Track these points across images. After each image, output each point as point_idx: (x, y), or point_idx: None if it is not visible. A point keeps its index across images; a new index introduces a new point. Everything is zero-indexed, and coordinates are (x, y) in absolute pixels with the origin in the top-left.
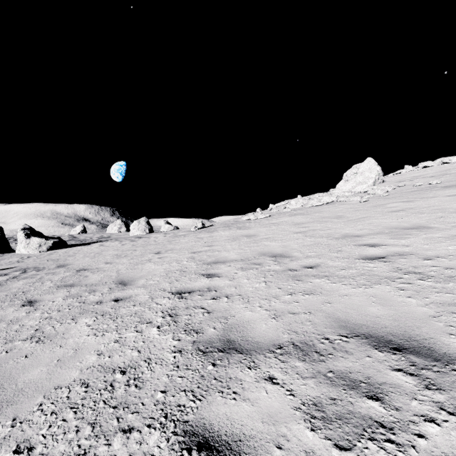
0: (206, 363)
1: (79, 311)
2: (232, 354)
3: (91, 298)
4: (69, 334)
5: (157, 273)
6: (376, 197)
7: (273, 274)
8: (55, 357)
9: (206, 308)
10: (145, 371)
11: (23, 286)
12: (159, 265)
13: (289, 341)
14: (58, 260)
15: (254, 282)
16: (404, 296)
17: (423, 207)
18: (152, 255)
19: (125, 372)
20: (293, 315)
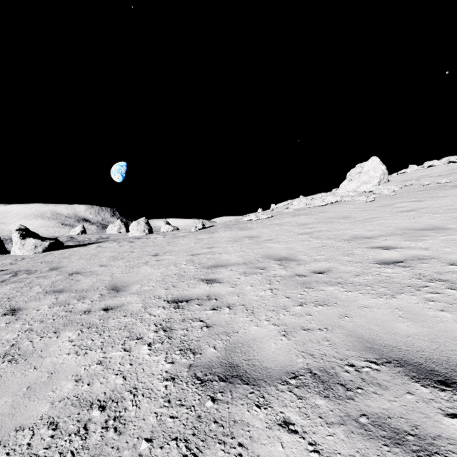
0: (205, 397)
1: (64, 321)
2: (236, 385)
3: (79, 306)
4: (47, 352)
5: (153, 277)
6: (382, 196)
7: (280, 280)
8: (25, 383)
9: (205, 321)
10: (129, 407)
11: (9, 291)
12: (156, 268)
13: (305, 368)
14: (52, 262)
15: (259, 289)
16: (436, 309)
17: (435, 207)
18: (150, 257)
19: (104, 408)
20: (306, 332)
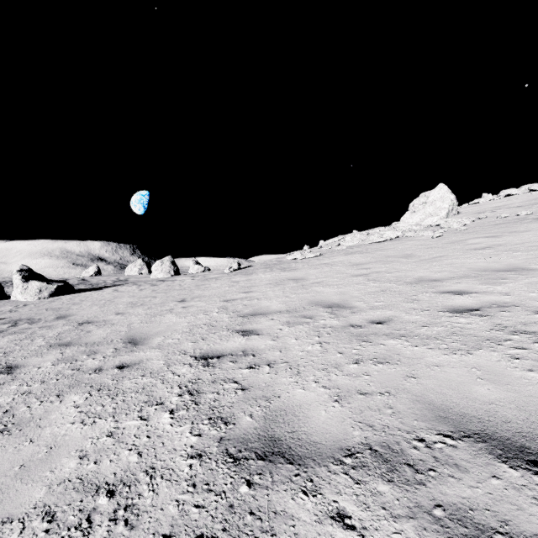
0: (238, 480)
1: (69, 382)
2: (278, 464)
3: (89, 363)
4: (47, 420)
5: (179, 328)
6: (452, 231)
7: (331, 332)
8: (18, 460)
9: (240, 383)
10: (144, 492)
11: (7, 344)
12: (182, 317)
13: (364, 443)
14: (60, 309)
15: (305, 343)
16: (522, 369)
17: (515, 244)
18: (175, 303)
19: (113, 494)
20: (364, 397)
